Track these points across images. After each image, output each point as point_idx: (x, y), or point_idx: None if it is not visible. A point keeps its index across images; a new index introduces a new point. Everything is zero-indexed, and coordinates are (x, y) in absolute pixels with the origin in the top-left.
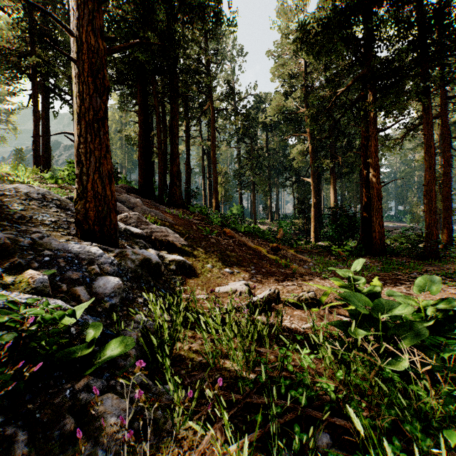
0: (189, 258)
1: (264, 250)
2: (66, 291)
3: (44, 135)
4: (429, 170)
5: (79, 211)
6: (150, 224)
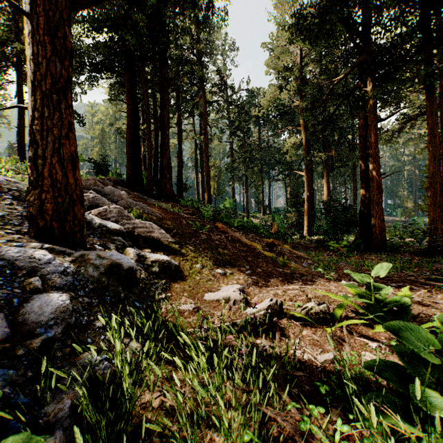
0: (176, 258)
1: (259, 246)
2: None
3: None
4: (434, 161)
5: (32, 204)
6: (133, 219)
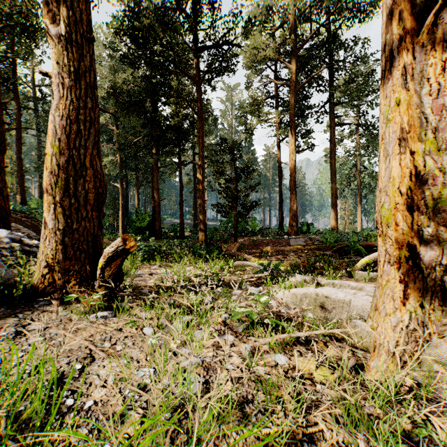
0: None
1: None
2: None
3: None
4: (181, 195)
5: None
6: None
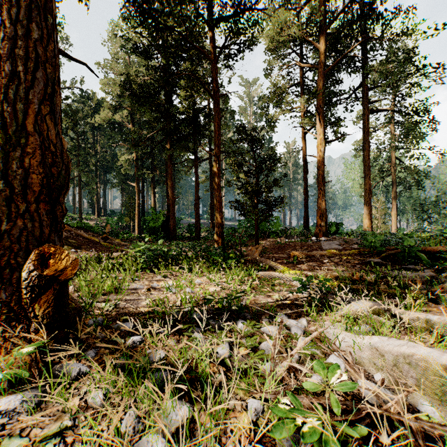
0: None
1: (97, 239)
2: None
3: None
4: (197, 192)
5: None
6: None
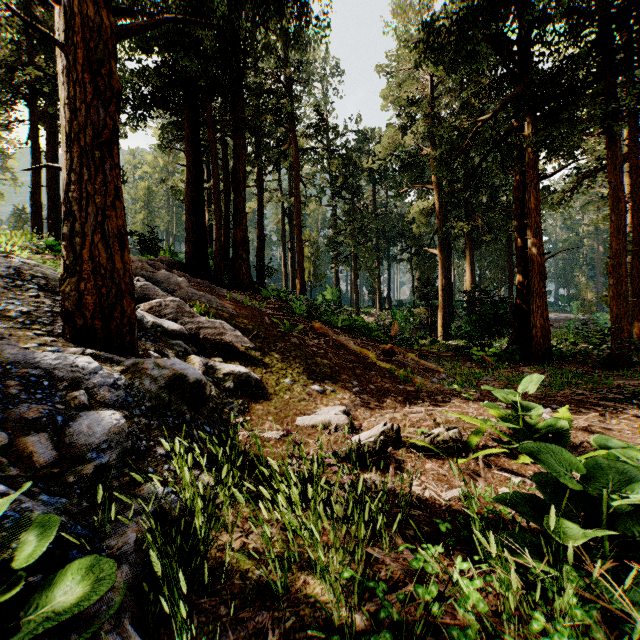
0: (257, 369)
1: (372, 354)
2: (6, 446)
3: (51, 185)
4: (618, 235)
5: (68, 296)
6: (197, 316)
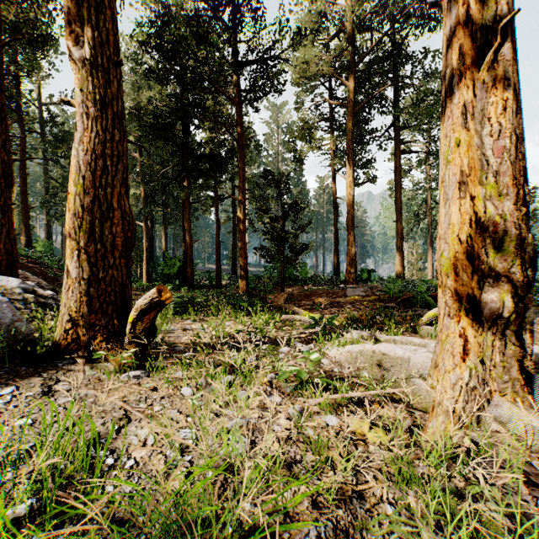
0: None
1: None
2: None
3: None
4: (218, 236)
5: None
6: None
